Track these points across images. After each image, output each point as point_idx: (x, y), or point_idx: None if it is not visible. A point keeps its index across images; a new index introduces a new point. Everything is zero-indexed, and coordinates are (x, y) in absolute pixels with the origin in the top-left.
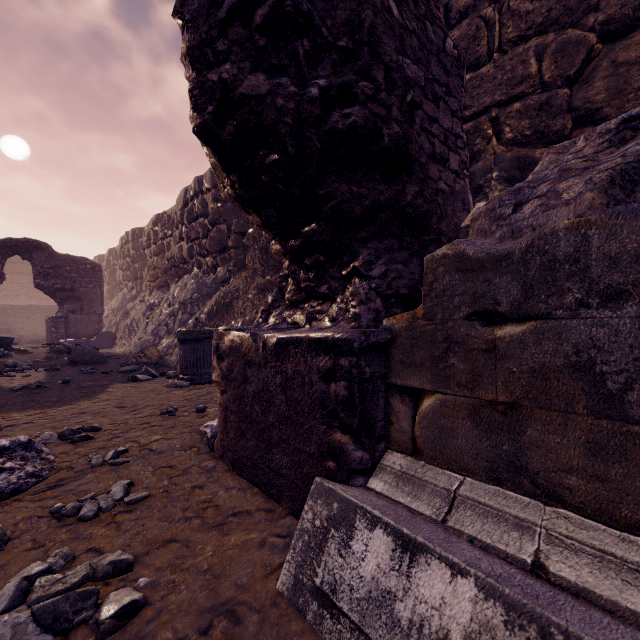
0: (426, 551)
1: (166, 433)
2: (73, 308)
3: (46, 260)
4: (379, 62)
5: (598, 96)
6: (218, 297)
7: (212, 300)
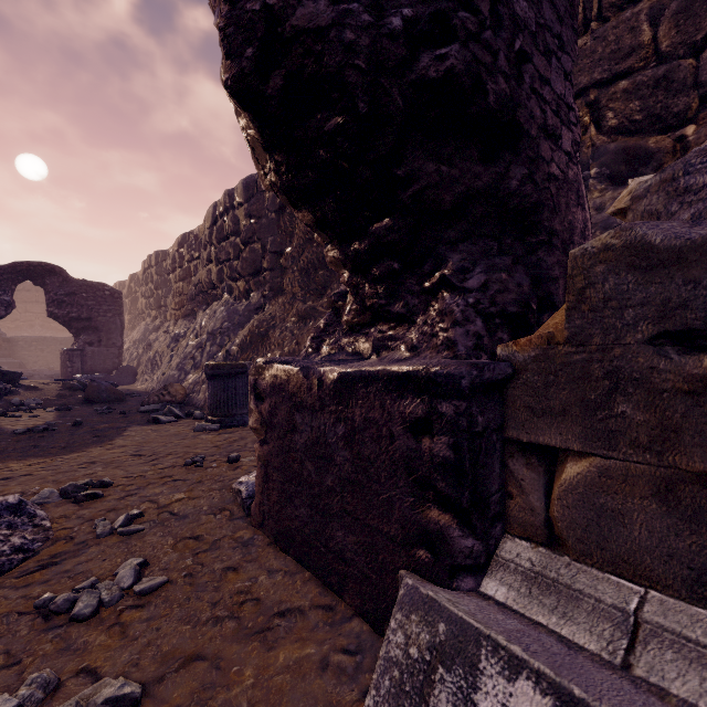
0: None
1: (191, 490)
2: (90, 339)
3: (60, 286)
4: None
5: None
6: (252, 326)
7: (245, 330)
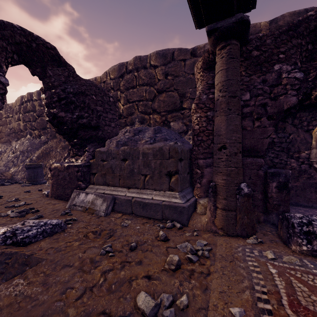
0: (89, 193)
1: (29, 195)
2: None
3: None
4: (90, 109)
5: (156, 106)
6: (42, 150)
7: (39, 151)
